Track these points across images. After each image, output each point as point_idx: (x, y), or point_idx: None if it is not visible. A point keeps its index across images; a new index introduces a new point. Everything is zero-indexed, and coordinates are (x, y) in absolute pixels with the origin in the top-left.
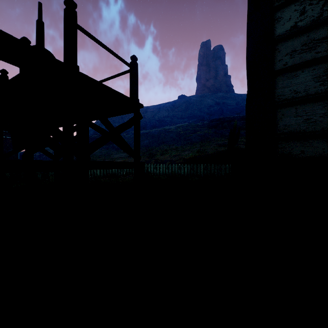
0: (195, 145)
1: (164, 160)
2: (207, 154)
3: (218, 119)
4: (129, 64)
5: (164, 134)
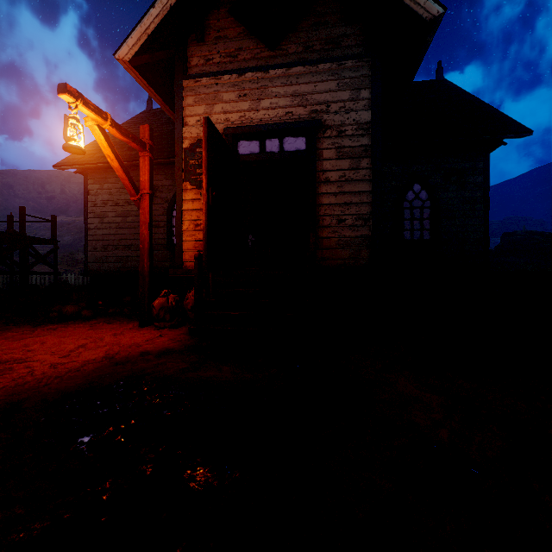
0: None
1: None
2: None
3: None
4: (51, 221)
5: None
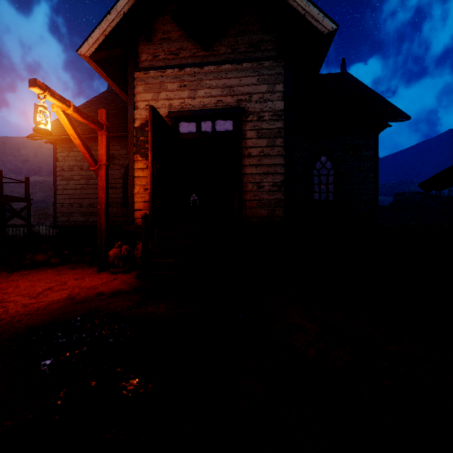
0: None
1: None
2: None
3: None
4: (25, 182)
5: None
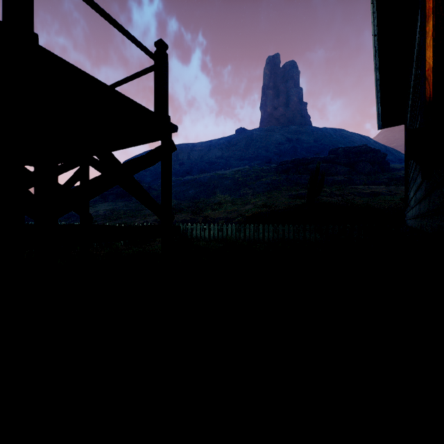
0: (259, 197)
1: (216, 217)
2: (277, 209)
3: (291, 161)
4: (152, 54)
5: (216, 181)
